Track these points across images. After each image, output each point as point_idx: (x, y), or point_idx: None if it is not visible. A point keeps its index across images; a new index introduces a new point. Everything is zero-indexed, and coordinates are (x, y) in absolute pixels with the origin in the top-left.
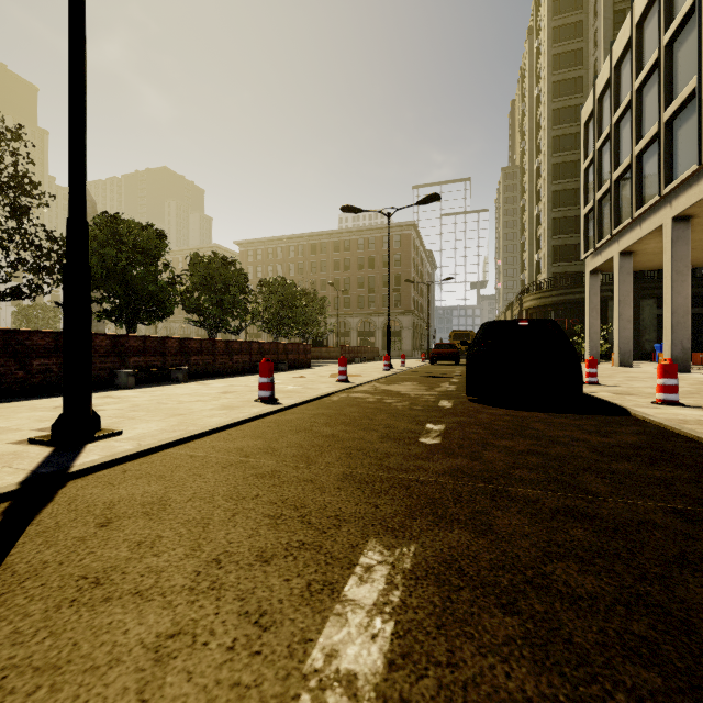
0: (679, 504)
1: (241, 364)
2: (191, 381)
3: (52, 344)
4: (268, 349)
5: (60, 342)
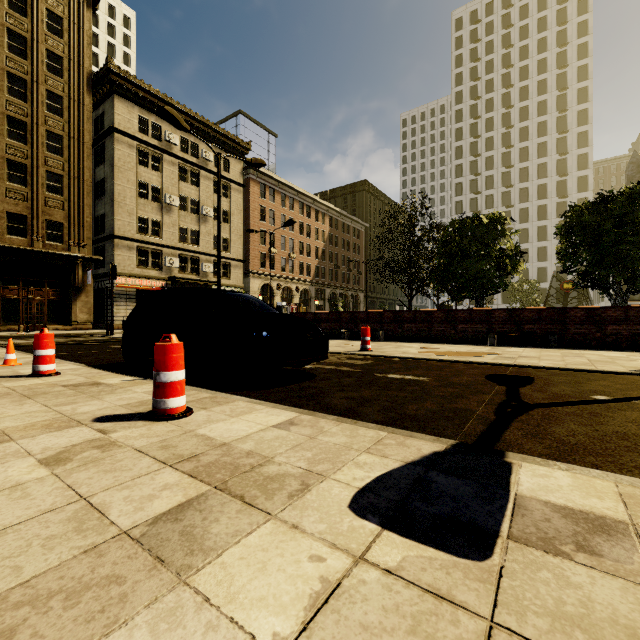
0: (80, 352)
1: (470, 333)
2: (384, 341)
3: (327, 317)
4: (534, 318)
5: (330, 316)
